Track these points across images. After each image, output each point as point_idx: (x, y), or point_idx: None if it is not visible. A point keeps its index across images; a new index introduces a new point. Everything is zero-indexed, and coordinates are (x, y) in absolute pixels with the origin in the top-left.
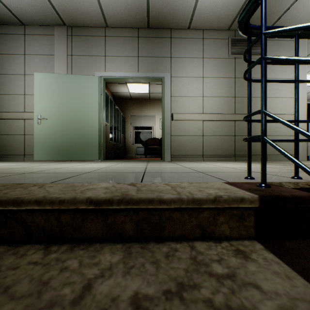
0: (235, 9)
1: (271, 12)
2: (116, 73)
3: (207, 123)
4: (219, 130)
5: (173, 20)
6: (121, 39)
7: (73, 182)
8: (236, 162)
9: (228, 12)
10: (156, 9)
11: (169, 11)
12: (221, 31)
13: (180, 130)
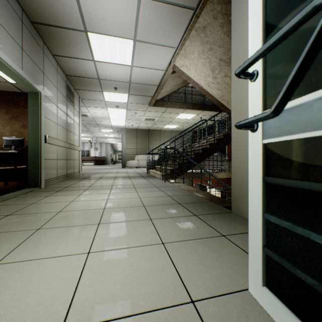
0: (84, 75)
1: (88, 87)
2: (2, 53)
3: (59, 148)
4: (63, 155)
5: (57, 45)
6: (6, 3)
7: (182, 189)
8: (82, 179)
9: (81, 73)
10: (63, 33)
11: (66, 43)
12: (63, 72)
13: (48, 153)
